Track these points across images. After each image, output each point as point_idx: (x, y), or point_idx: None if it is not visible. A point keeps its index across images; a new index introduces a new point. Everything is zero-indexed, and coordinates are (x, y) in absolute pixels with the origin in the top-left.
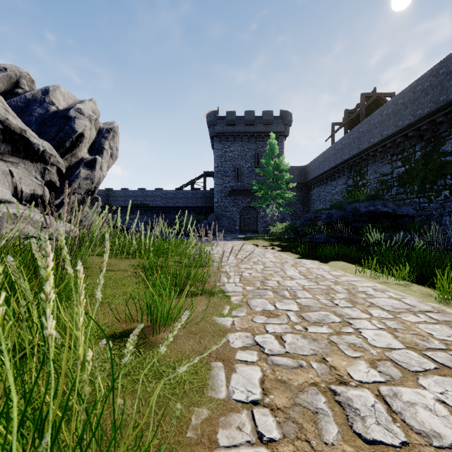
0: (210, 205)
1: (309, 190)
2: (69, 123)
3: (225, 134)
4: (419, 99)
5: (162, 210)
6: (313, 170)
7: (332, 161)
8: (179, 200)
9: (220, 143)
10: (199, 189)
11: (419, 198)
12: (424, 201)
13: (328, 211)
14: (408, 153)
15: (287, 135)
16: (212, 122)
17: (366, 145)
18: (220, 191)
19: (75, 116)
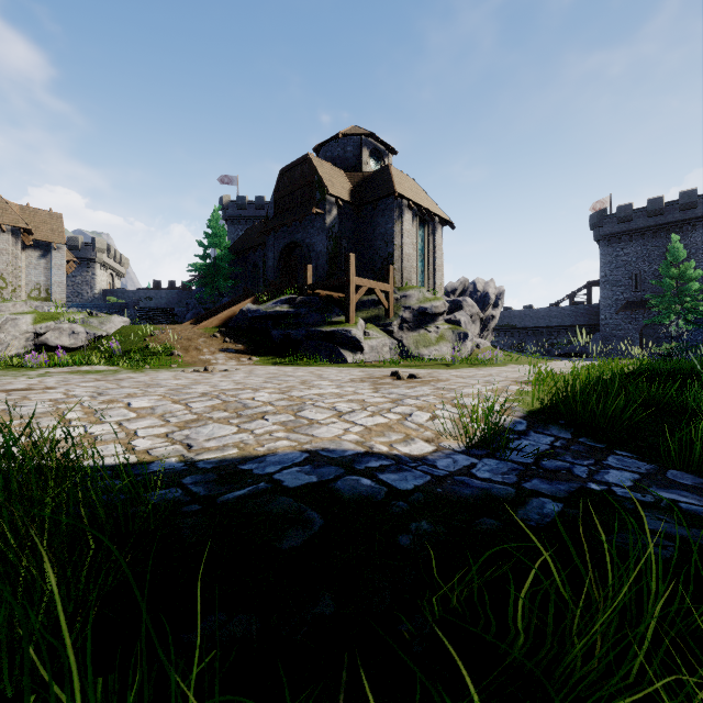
0: (595, 322)
1: None
2: (487, 300)
3: (616, 235)
4: None
5: (532, 331)
6: None
7: None
8: (553, 319)
9: (609, 246)
10: (582, 302)
11: None
12: None
13: None
14: None
15: None
16: (596, 225)
17: None
18: (609, 305)
19: (489, 295)
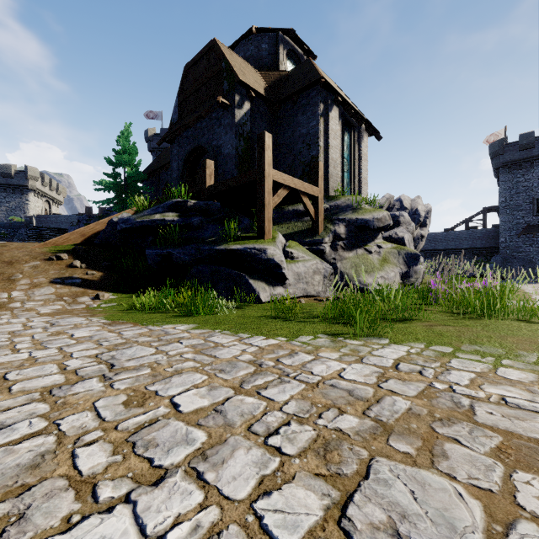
0: (492, 245)
1: None
2: (417, 218)
3: (517, 162)
4: None
5: (430, 253)
6: None
7: None
8: (450, 242)
9: (509, 173)
10: (475, 227)
11: None
12: None
13: None
14: None
15: None
16: (497, 152)
17: None
18: (509, 228)
19: (419, 213)
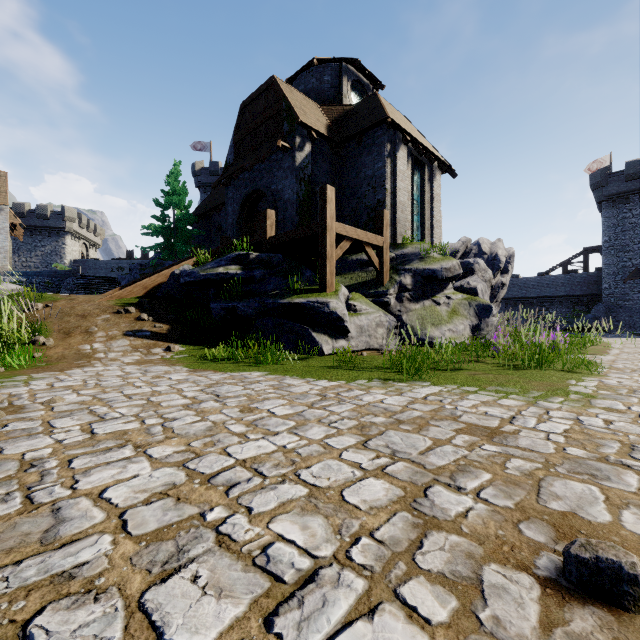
0: (594, 292)
1: None
2: (497, 264)
3: (623, 194)
4: None
5: (520, 301)
6: None
7: None
8: (545, 289)
9: (613, 207)
10: (575, 271)
11: None
12: None
13: None
14: None
15: None
16: (600, 184)
17: None
18: (613, 272)
19: (498, 258)
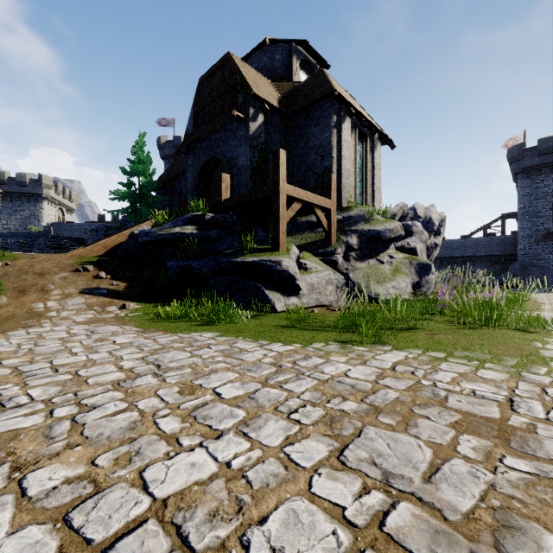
0: (511, 252)
1: None
2: (431, 226)
3: (536, 167)
4: None
5: (446, 260)
6: None
7: None
8: (468, 250)
9: (528, 178)
10: (494, 234)
11: None
12: None
13: None
14: None
15: None
16: (516, 158)
17: None
18: (528, 235)
19: (432, 221)
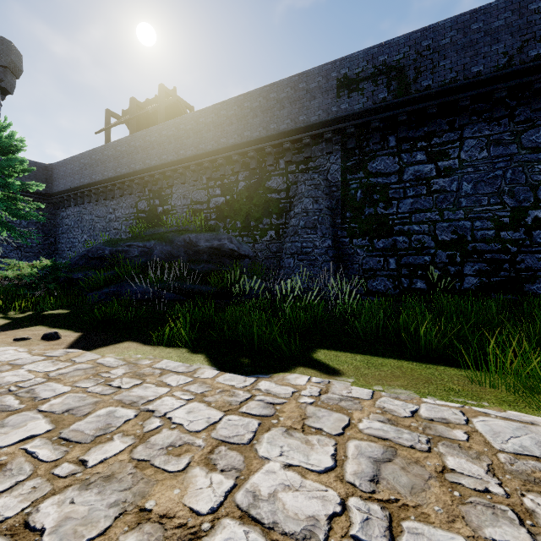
0: None
1: (58, 208)
2: None
3: None
4: (248, 118)
5: None
6: (68, 175)
7: (110, 167)
8: None
9: None
10: None
11: (242, 237)
12: (249, 241)
13: (142, 243)
14: (230, 181)
15: (11, 91)
16: None
17: (174, 157)
18: None
19: None
